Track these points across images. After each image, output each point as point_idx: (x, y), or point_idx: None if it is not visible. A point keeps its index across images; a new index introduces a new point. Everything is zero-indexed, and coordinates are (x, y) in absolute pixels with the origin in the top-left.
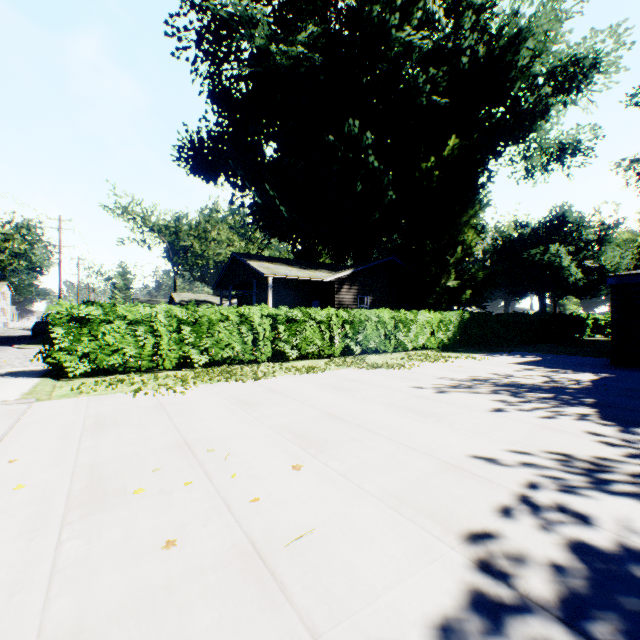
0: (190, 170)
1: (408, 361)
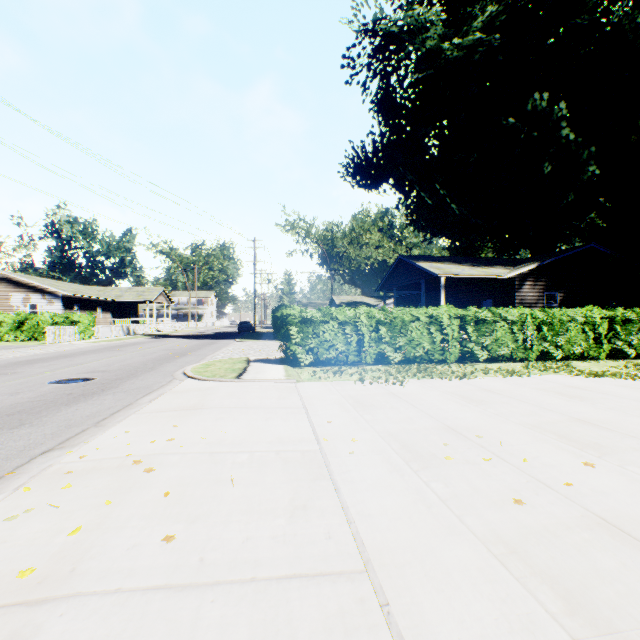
0: (356, 183)
1: (639, 371)
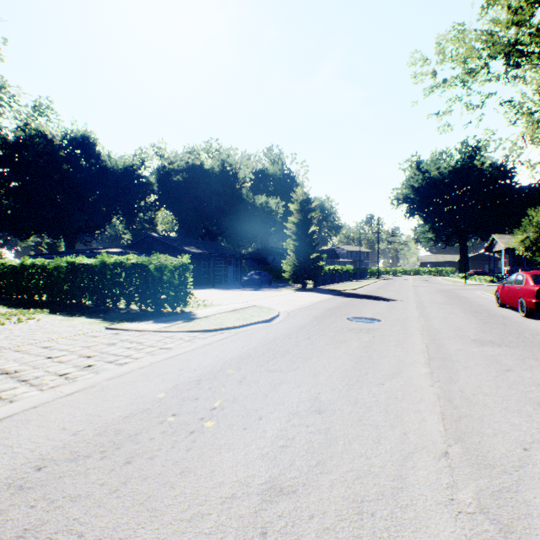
0: None
1: None
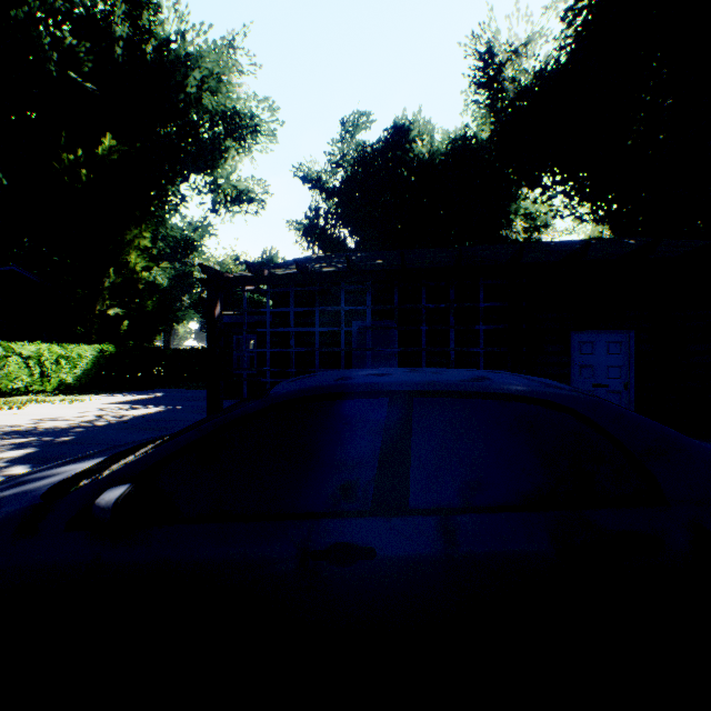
0: None
1: None
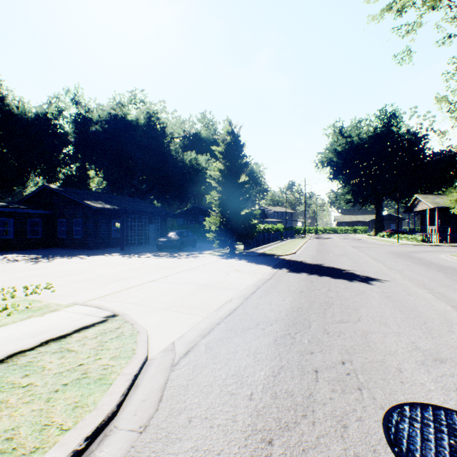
0: None
1: None
